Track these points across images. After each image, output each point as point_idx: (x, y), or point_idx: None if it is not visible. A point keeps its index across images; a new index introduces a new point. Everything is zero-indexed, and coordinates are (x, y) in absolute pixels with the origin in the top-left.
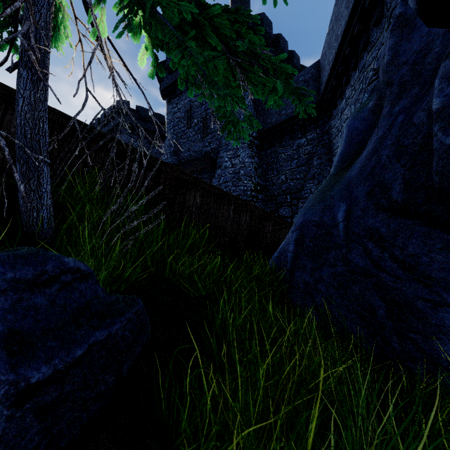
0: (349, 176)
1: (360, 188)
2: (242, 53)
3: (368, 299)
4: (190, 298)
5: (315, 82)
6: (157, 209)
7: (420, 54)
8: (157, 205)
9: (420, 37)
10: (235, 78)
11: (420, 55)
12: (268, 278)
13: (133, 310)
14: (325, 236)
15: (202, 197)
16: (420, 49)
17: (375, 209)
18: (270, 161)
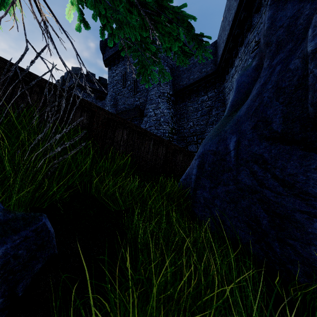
0: (238, 115)
1: (247, 123)
2: (150, 4)
3: (254, 211)
4: (112, 212)
5: (213, 56)
6: (78, 136)
7: (293, 18)
8: (91, 139)
9: (293, 6)
10: (147, 29)
11: (293, 19)
12: (177, 195)
13: (32, 227)
14: (220, 162)
15: (128, 134)
16: (293, 14)
17: (259, 138)
18: (182, 112)
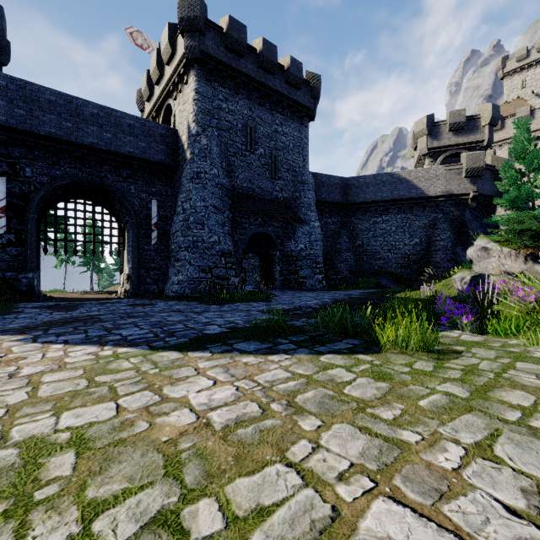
0: None
1: None
2: None
3: None
4: None
5: (344, 189)
6: None
7: None
8: None
9: None
10: None
11: None
12: None
13: None
14: None
15: None
16: None
17: None
18: None
